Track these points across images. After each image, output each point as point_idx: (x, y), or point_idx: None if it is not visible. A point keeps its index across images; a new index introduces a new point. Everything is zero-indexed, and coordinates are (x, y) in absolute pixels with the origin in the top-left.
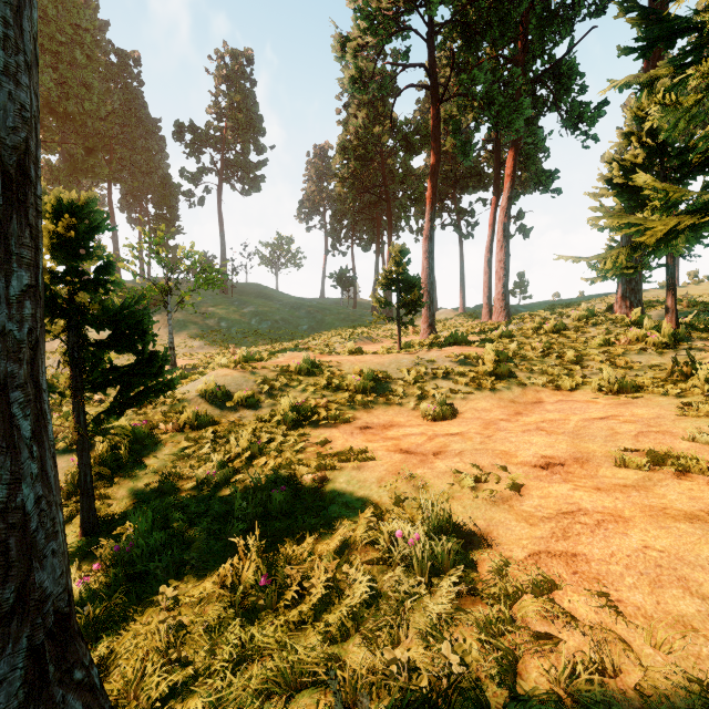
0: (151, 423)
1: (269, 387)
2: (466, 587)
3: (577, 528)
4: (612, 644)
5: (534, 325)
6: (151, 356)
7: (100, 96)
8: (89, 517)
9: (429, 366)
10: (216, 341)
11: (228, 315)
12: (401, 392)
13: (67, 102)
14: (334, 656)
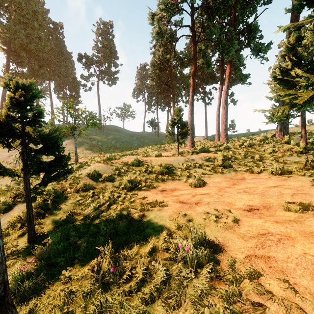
0: (64, 188)
1: (119, 171)
2: (215, 274)
3: (268, 243)
4: (294, 309)
5: (240, 143)
6: (61, 157)
7: (45, 42)
8: (31, 234)
9: (192, 162)
10: (96, 151)
11: (102, 139)
12: (179, 174)
13: (30, 45)
14: (147, 312)
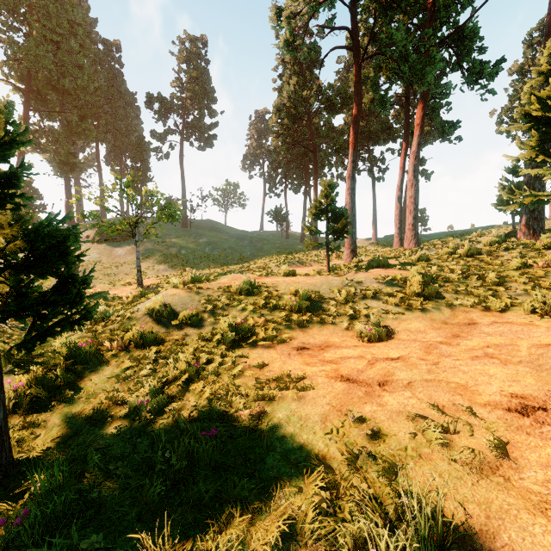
0: (98, 342)
1: (212, 306)
2: None
3: None
4: None
5: (448, 249)
6: (67, 279)
7: (89, 75)
8: (1, 458)
9: (358, 286)
10: (177, 265)
11: (187, 244)
12: (334, 311)
13: (64, 80)
14: None
